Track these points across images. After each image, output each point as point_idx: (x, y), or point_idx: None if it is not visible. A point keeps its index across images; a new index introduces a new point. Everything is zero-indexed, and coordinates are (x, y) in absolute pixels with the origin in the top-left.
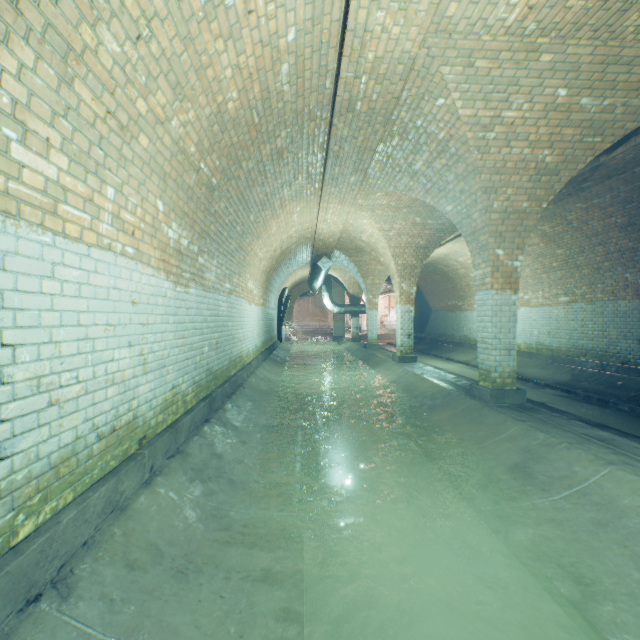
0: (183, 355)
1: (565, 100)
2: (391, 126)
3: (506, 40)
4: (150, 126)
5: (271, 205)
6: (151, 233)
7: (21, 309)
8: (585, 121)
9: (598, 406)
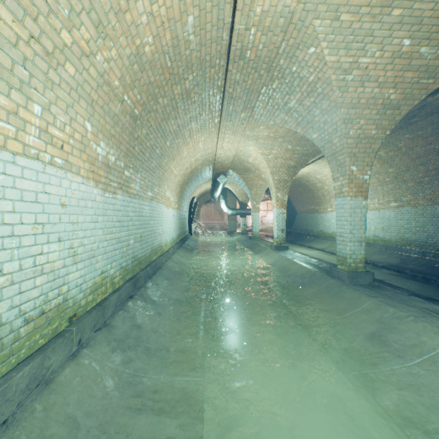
0: (111, 247)
1: (408, 49)
2: (272, 72)
3: None
4: (76, 57)
5: (182, 135)
6: (80, 148)
7: None
8: (422, 66)
9: (423, 283)
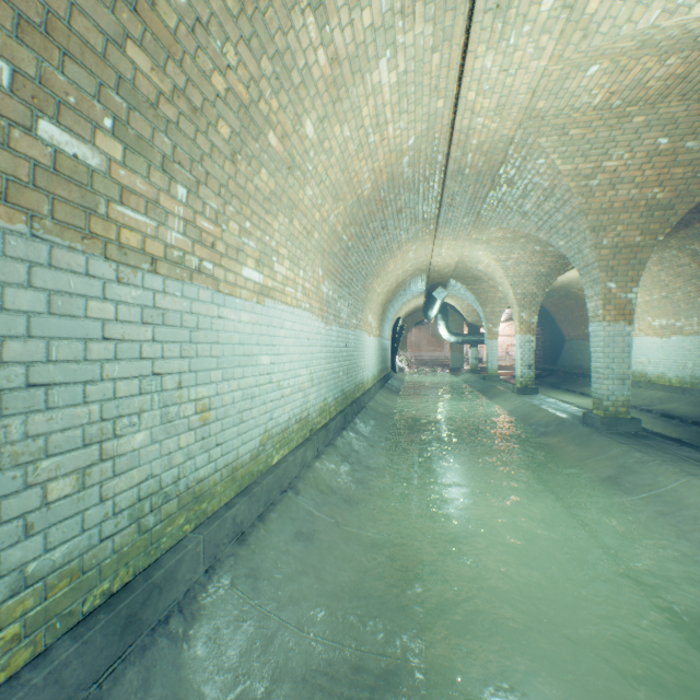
0: (329, 377)
1: (668, 146)
2: (498, 179)
3: (595, 114)
4: (320, 225)
5: (390, 249)
6: (316, 292)
7: (275, 345)
8: (695, 160)
9: None
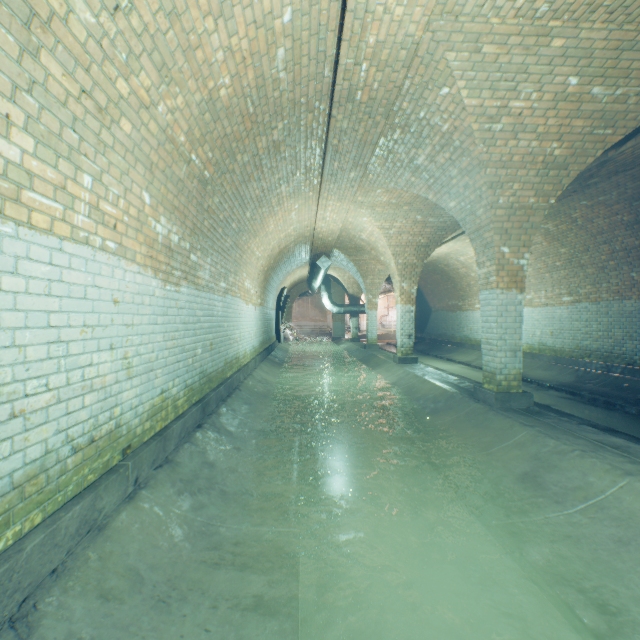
0: (173, 357)
1: (576, 89)
2: (392, 118)
3: (516, 23)
4: (133, 110)
5: (268, 202)
6: (136, 227)
7: None
8: (596, 112)
9: (605, 409)
